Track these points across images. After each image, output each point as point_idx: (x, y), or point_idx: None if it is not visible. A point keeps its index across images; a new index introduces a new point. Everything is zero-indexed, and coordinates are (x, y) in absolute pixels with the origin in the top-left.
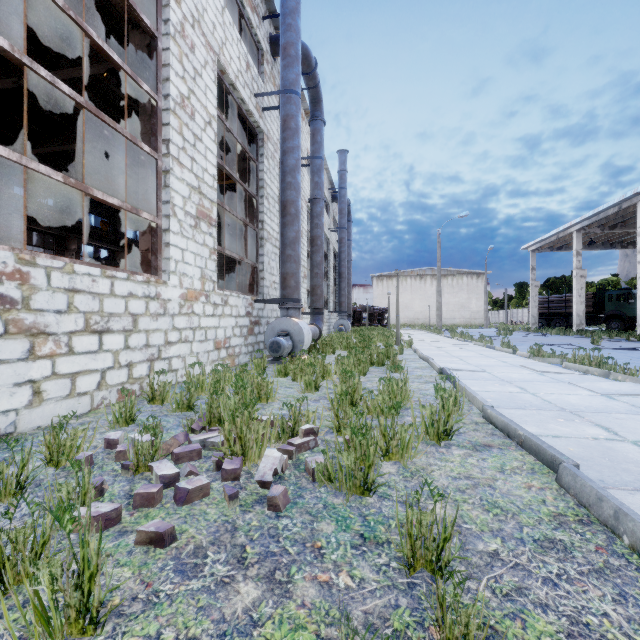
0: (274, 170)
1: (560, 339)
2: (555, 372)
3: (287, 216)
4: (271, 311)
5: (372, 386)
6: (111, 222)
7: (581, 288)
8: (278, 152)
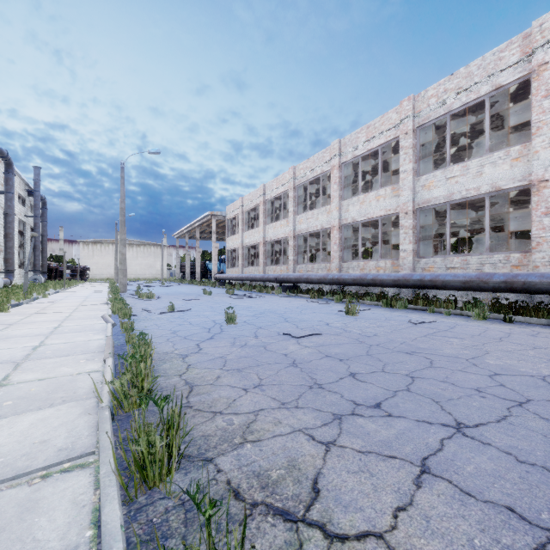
0: None
1: None
2: (99, 291)
3: None
4: None
5: None
6: None
7: (188, 260)
8: None
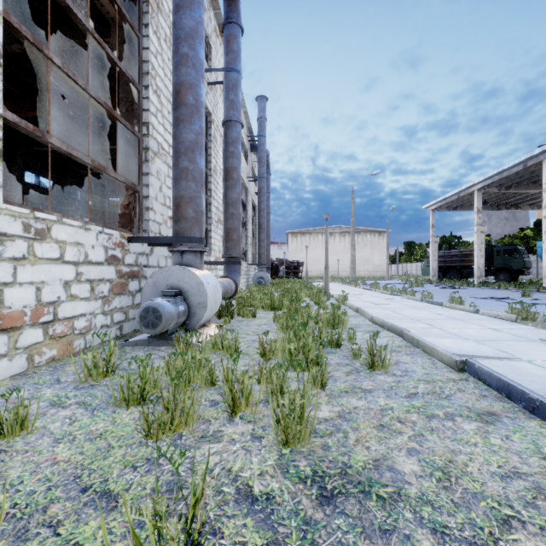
0: (171, 63)
1: (475, 291)
2: None
3: (181, 107)
4: (165, 258)
5: (373, 458)
6: (4, 163)
7: (481, 243)
8: None
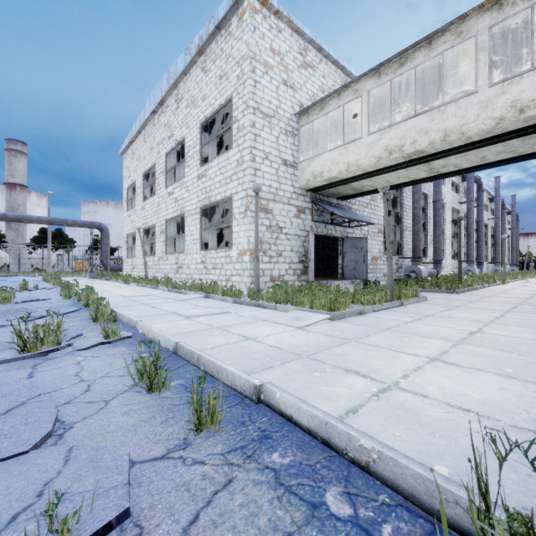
0: (490, 230)
1: None
2: None
3: (496, 245)
4: (489, 265)
5: None
6: None
7: None
8: (490, 224)
